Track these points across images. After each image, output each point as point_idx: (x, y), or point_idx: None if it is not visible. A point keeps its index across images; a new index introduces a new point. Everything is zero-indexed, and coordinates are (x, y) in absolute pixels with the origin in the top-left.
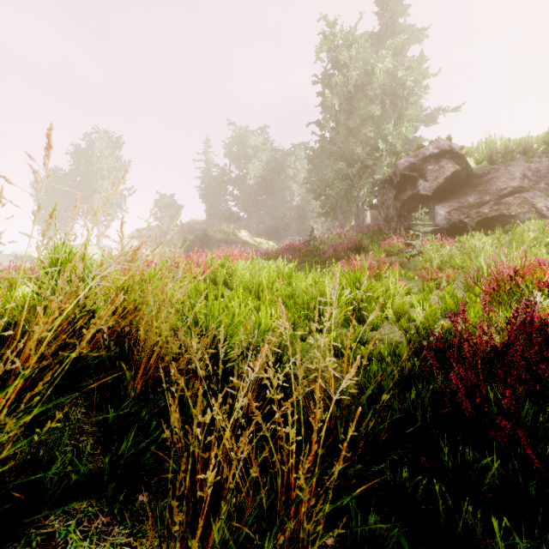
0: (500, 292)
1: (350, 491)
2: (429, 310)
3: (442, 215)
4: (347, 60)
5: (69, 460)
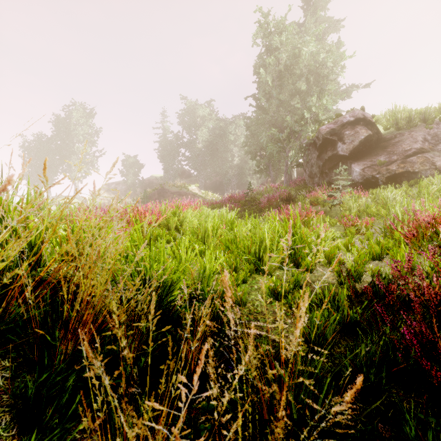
0: (419, 237)
1: None
2: (358, 255)
3: (357, 172)
4: (278, 44)
5: None
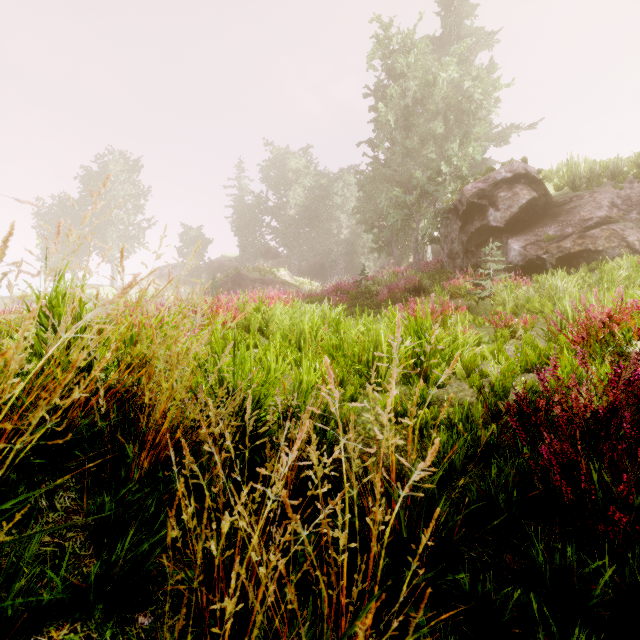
0: (591, 341)
1: (417, 601)
2: (506, 364)
3: (516, 251)
4: (405, 68)
5: (50, 565)
